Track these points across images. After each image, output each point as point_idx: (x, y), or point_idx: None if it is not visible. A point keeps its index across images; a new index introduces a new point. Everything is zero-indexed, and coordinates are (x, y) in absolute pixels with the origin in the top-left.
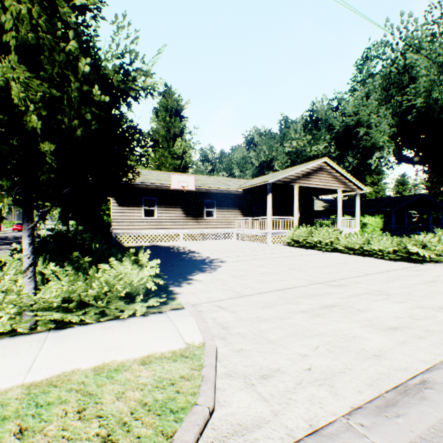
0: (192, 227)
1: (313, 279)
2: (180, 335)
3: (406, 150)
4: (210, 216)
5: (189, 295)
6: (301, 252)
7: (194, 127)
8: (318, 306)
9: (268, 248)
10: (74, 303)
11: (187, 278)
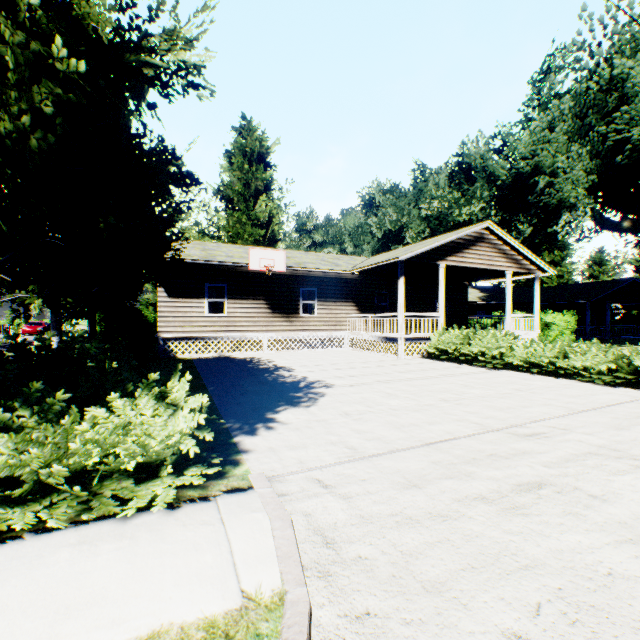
0: (281, 329)
1: (485, 421)
2: (233, 566)
3: (610, 211)
4: (310, 312)
5: (266, 454)
6: (453, 370)
7: (286, 181)
8: (511, 486)
9: (399, 362)
10: (25, 487)
11: (266, 418)
